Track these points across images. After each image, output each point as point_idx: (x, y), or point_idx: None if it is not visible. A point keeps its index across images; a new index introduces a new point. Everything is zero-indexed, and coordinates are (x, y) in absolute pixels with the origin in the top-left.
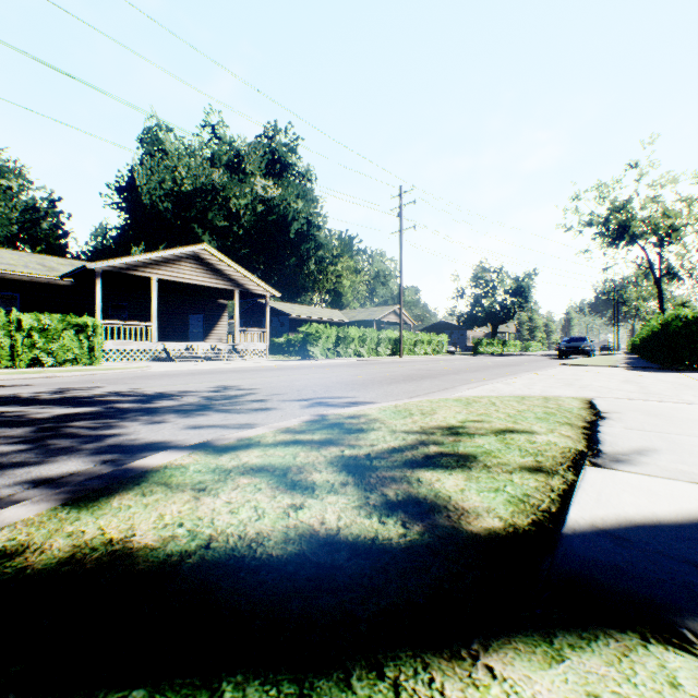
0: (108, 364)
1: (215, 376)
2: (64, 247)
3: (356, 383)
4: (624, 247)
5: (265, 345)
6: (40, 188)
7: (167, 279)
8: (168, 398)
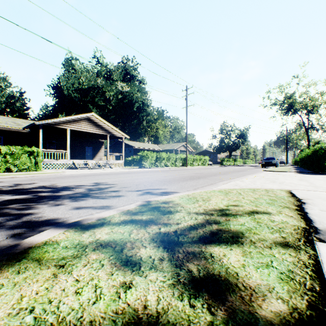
0: (45, 170)
1: (95, 177)
2: (27, 114)
3: (165, 180)
4: (291, 115)
5: (122, 161)
6: (15, 86)
7: (74, 129)
8: (68, 189)
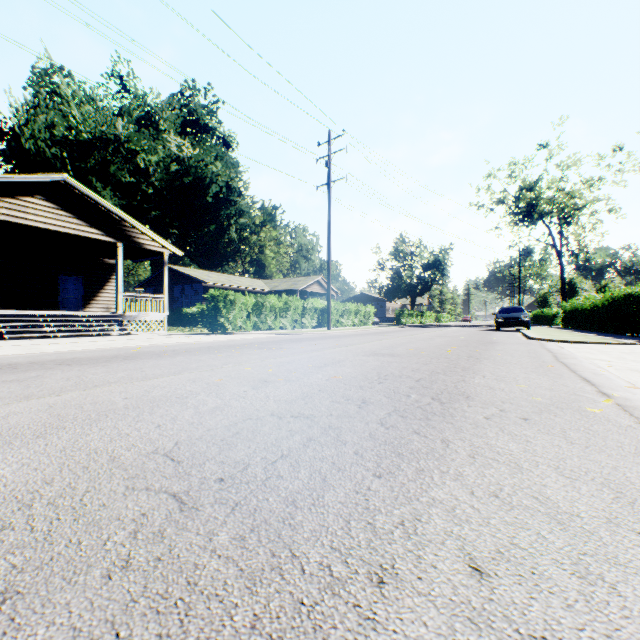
0: None
1: None
2: None
3: (240, 464)
4: (529, 225)
5: (162, 315)
6: None
7: None
8: None
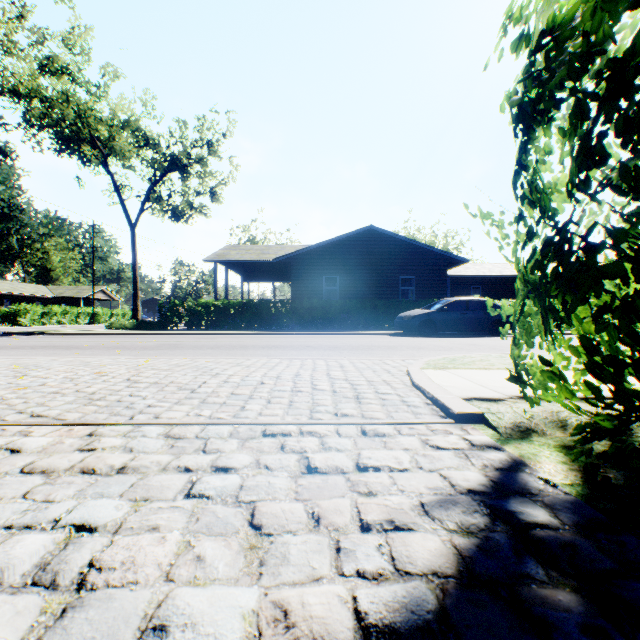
0: None
1: None
2: None
3: None
4: None
5: None
6: None
7: None
8: None
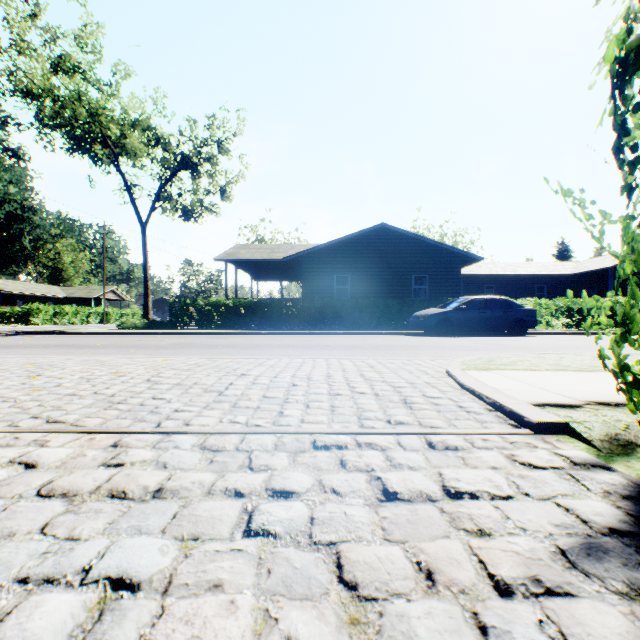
0: None
1: None
2: None
3: None
4: None
5: None
6: None
7: None
8: None
